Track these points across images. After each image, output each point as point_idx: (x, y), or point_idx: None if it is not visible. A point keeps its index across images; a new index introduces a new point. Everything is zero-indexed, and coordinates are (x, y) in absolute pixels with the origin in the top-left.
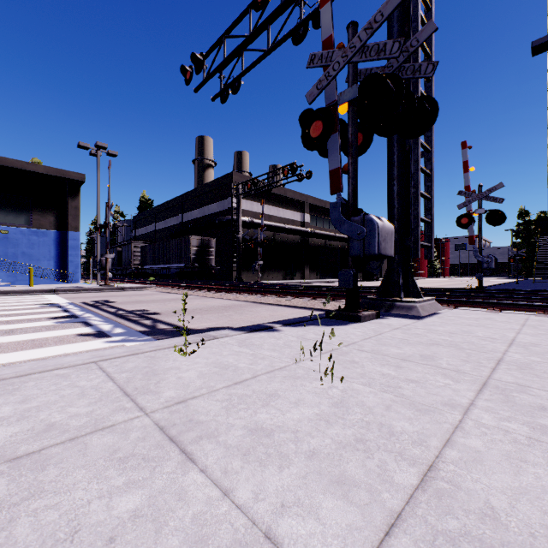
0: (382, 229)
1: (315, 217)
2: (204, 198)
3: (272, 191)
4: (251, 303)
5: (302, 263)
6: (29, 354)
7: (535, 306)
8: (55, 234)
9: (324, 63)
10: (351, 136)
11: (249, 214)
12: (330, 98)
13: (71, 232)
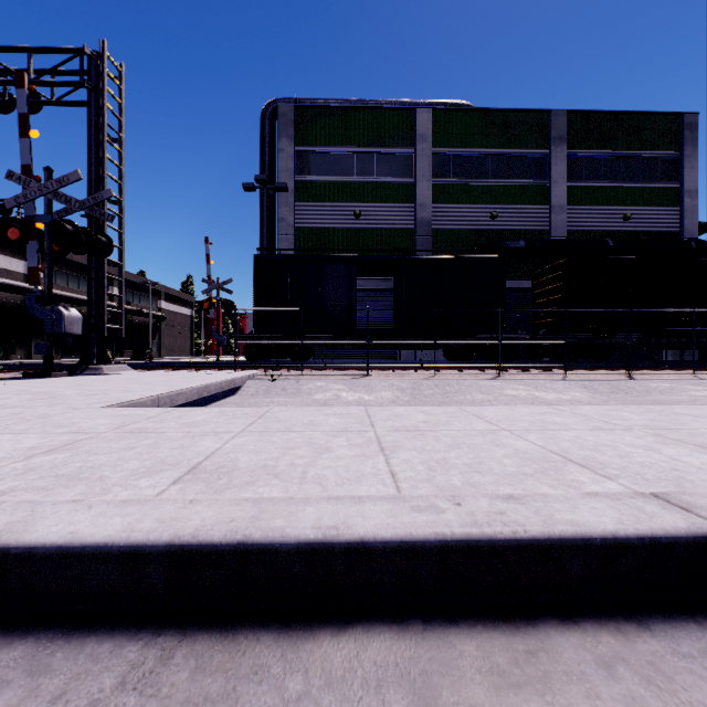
0: (69, 317)
1: (54, 271)
2: None
3: None
4: None
5: (29, 335)
6: None
7: (191, 366)
8: None
9: (23, 184)
10: (47, 248)
11: None
12: (29, 212)
13: None
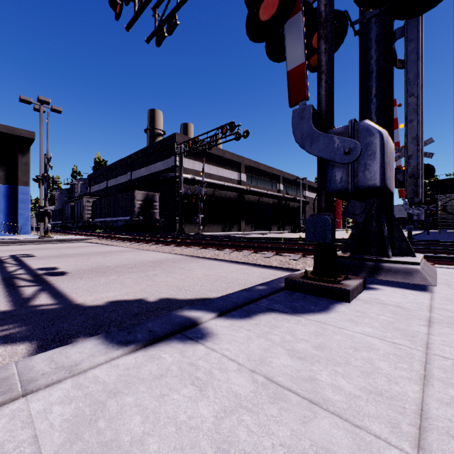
0: (387, 144)
1: (250, 177)
2: (150, 157)
3: (212, 152)
4: (186, 257)
5: (239, 217)
6: None
7: None
8: (4, 188)
9: None
10: (325, 8)
11: (191, 172)
12: None
13: (21, 186)
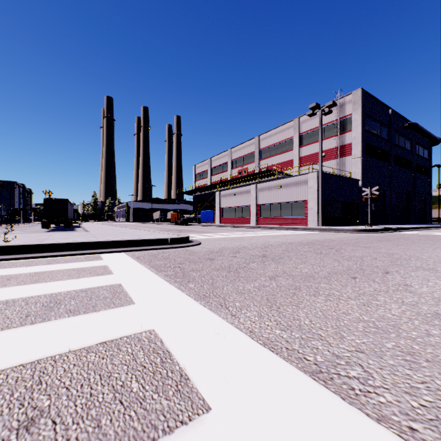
0: None
1: None
2: None
3: None
4: None
5: None
6: (51, 267)
7: None
8: None
9: None
10: None
11: None
12: None
13: None
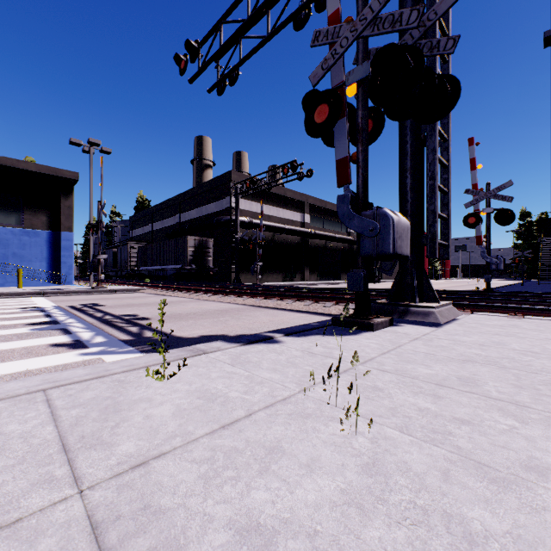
0: (397, 225)
1: (315, 218)
2: (201, 197)
3: (272, 191)
4: (249, 307)
5: (302, 264)
6: None
7: None
8: (47, 234)
9: (330, 40)
10: (361, 120)
11: (248, 214)
12: (336, 80)
13: (64, 232)
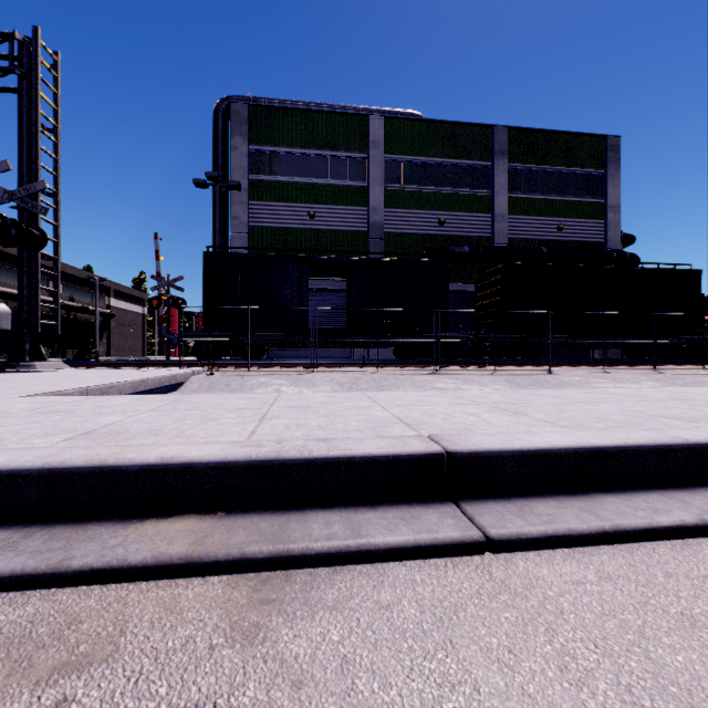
0: None
1: None
2: None
3: None
4: None
5: None
6: None
7: (134, 364)
8: None
9: None
10: None
11: None
12: None
13: None
